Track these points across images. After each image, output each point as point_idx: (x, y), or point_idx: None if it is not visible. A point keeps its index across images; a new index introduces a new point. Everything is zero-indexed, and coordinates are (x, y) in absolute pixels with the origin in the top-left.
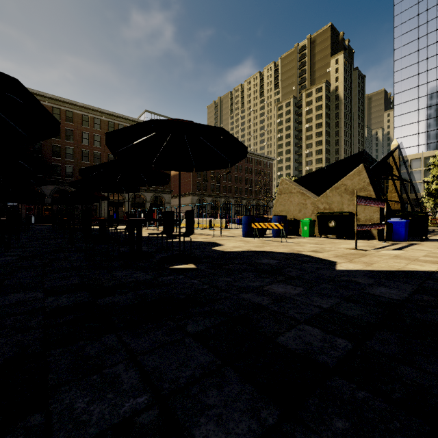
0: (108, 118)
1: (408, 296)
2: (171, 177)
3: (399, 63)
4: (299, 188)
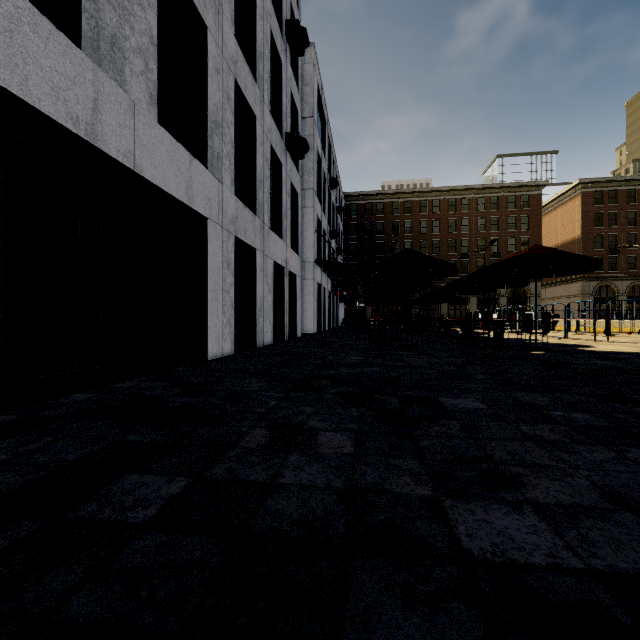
0: (448, 196)
1: None
2: None
3: None
4: None
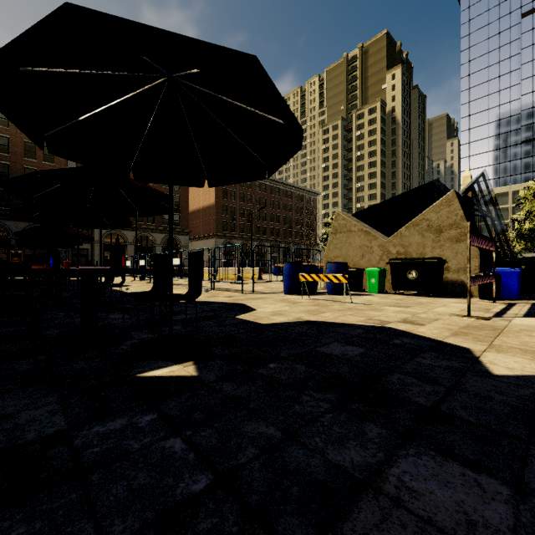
0: None
1: None
2: (189, 214)
3: (466, 82)
4: (361, 225)
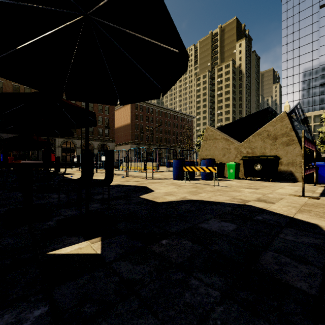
0: None
1: None
2: (115, 129)
3: (285, 48)
4: (223, 135)
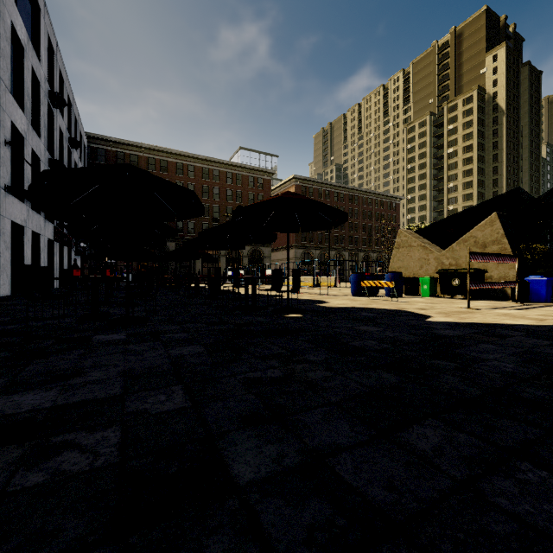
0: (202, 164)
1: (462, 334)
2: None
3: None
4: (420, 241)
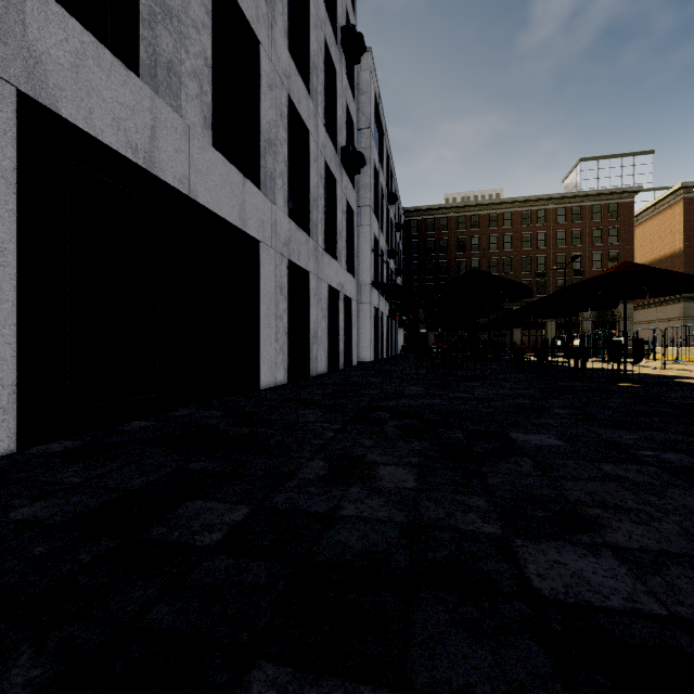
0: (522, 207)
1: None
2: None
3: None
4: None
